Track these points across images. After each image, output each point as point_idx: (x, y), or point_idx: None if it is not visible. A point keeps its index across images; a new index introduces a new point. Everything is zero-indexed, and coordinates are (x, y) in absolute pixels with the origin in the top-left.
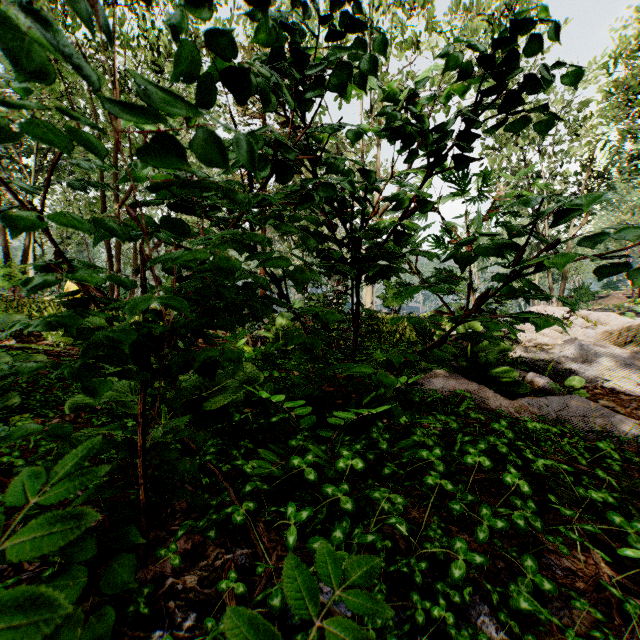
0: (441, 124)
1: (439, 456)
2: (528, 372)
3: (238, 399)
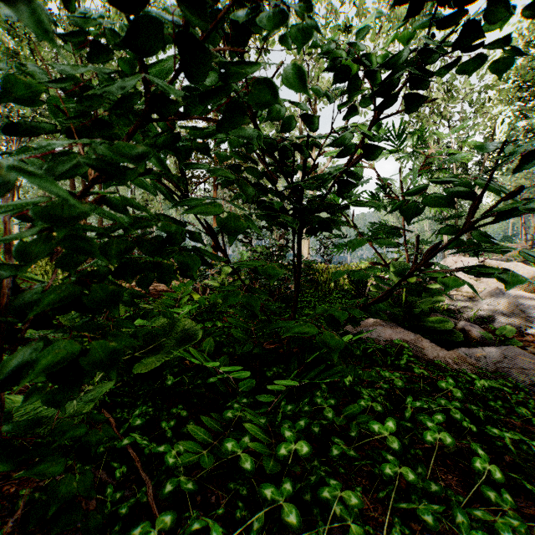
0: (396, 54)
1: (393, 431)
2: (454, 318)
3: (176, 355)
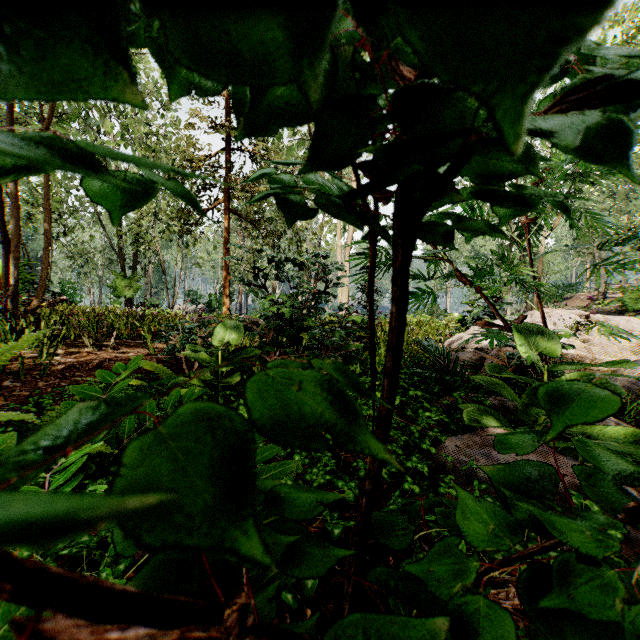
0: None
1: None
2: None
3: None
